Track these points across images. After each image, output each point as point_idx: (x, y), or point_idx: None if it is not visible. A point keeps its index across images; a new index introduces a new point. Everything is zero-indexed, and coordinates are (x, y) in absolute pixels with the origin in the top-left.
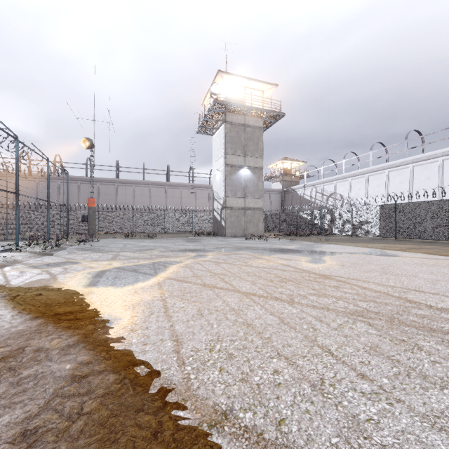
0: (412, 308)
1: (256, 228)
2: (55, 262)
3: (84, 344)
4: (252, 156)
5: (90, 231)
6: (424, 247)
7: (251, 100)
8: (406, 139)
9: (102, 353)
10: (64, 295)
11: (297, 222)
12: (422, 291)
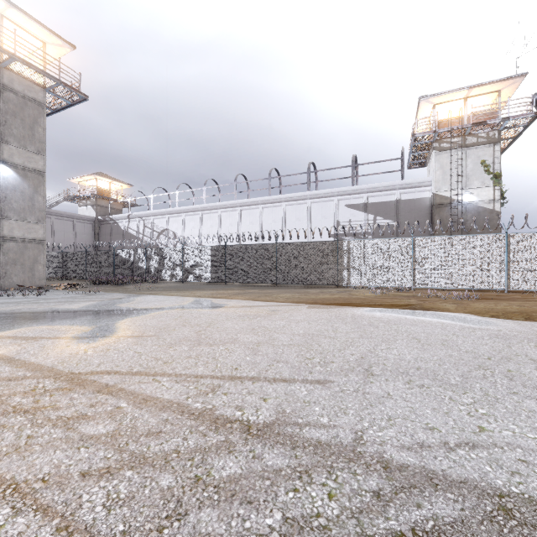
0: (216, 454)
1: (29, 274)
2: None
3: None
4: (21, 147)
5: None
6: (249, 291)
7: (14, 43)
8: (236, 182)
9: None
10: None
11: (114, 265)
12: (240, 377)
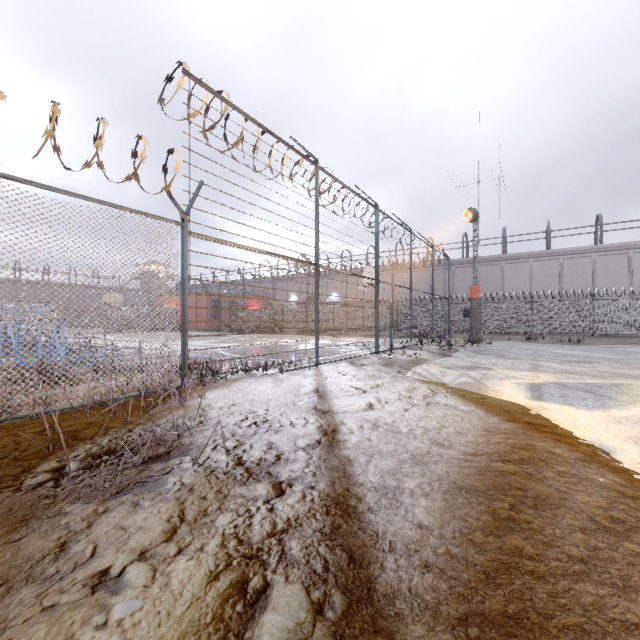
0: None
1: None
2: (462, 364)
3: (598, 463)
4: None
5: (473, 329)
6: None
7: None
8: None
9: (634, 481)
10: (512, 403)
11: None
12: None
